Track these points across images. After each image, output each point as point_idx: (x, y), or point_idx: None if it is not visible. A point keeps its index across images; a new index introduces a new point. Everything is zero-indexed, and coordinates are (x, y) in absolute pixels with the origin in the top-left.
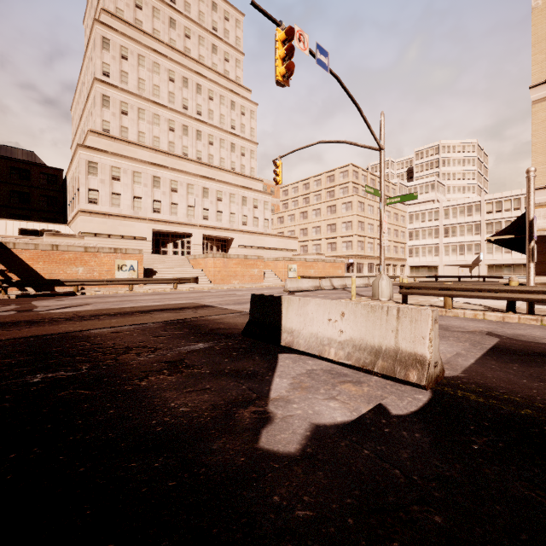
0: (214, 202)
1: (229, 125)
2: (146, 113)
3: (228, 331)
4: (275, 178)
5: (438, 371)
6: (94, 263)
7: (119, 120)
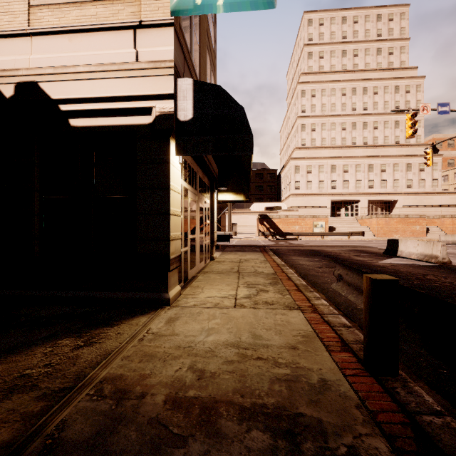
0: (378, 174)
1: (392, 108)
2: (326, 125)
3: (377, 253)
4: (425, 162)
5: (446, 261)
6: (303, 224)
7: (310, 136)
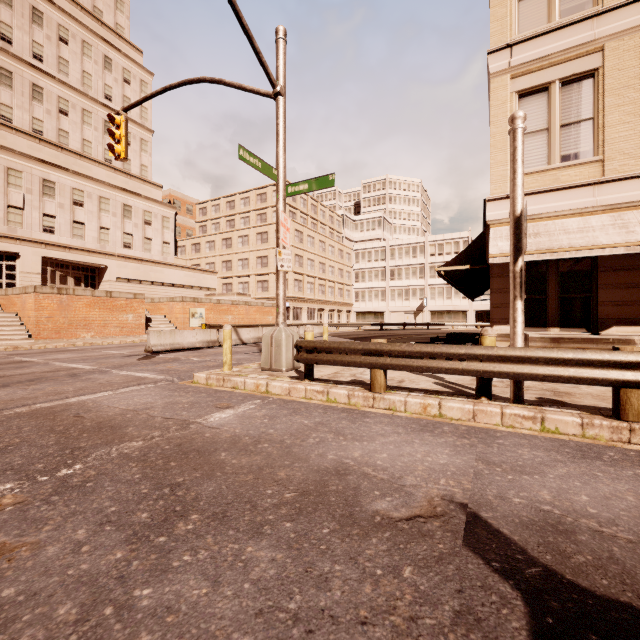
0: (67, 206)
1: (100, 92)
2: None
3: None
4: (112, 146)
5: None
6: None
7: None
